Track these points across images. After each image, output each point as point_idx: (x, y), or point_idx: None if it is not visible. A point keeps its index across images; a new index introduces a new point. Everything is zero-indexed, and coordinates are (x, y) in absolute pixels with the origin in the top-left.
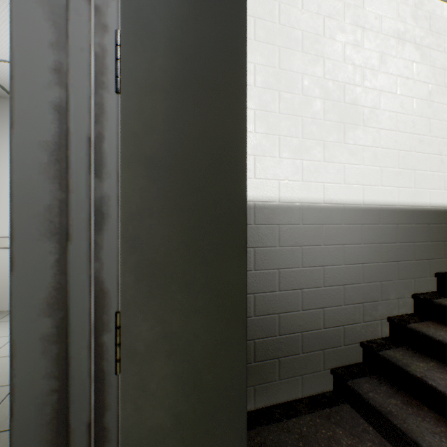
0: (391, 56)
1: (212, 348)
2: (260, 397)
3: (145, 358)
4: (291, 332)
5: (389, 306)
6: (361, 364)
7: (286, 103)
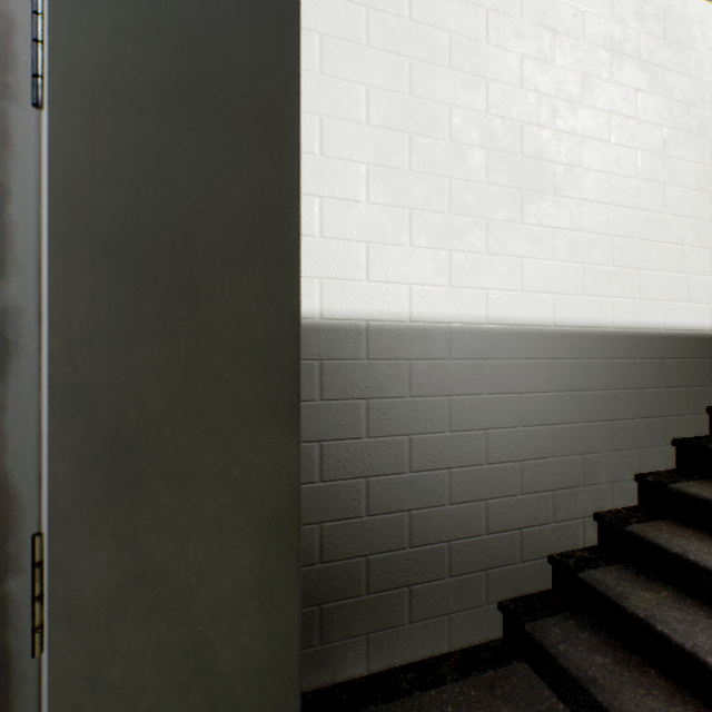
0: (600, 79)
1: (233, 597)
2: (378, 652)
3: (99, 621)
4: (431, 541)
5: (597, 496)
6: (550, 594)
7: (423, 153)
